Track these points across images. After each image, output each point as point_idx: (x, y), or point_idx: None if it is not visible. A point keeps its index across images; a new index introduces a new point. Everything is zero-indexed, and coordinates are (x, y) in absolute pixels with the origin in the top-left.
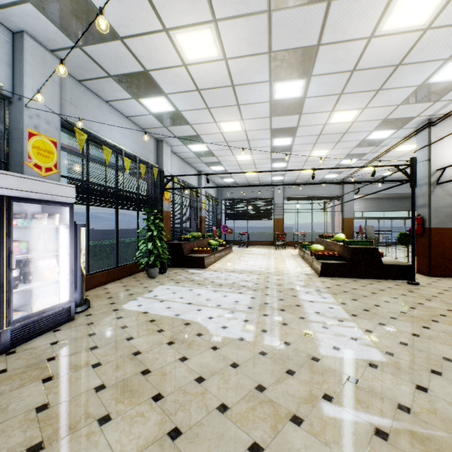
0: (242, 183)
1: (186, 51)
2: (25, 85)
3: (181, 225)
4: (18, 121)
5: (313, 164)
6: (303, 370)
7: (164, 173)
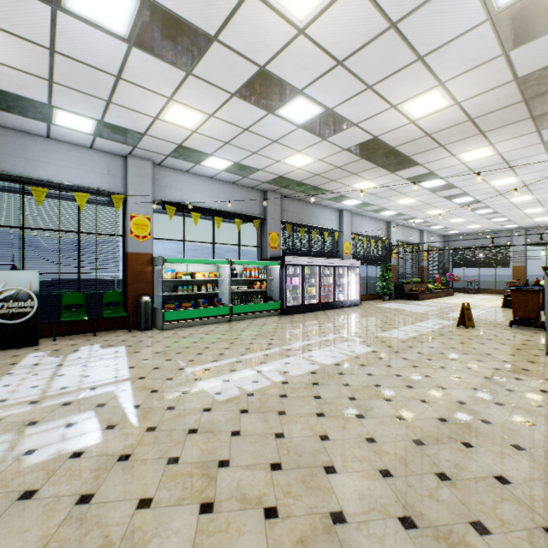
0: (471, 232)
1: (401, 202)
2: (343, 227)
3: (403, 273)
4: (341, 239)
5: (540, 215)
6: (434, 315)
7: (392, 241)
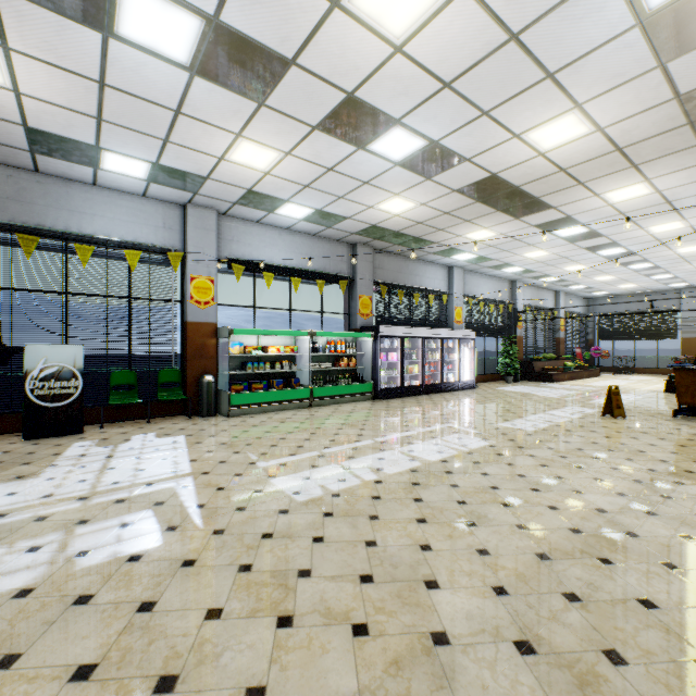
0: (623, 293)
1: (529, 256)
2: (454, 288)
3: (533, 347)
4: (451, 304)
5: None
6: (572, 402)
7: (517, 306)
